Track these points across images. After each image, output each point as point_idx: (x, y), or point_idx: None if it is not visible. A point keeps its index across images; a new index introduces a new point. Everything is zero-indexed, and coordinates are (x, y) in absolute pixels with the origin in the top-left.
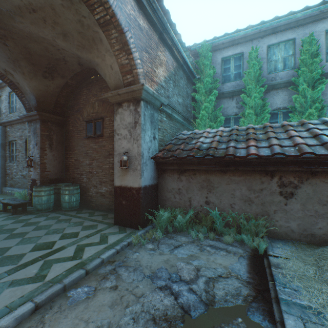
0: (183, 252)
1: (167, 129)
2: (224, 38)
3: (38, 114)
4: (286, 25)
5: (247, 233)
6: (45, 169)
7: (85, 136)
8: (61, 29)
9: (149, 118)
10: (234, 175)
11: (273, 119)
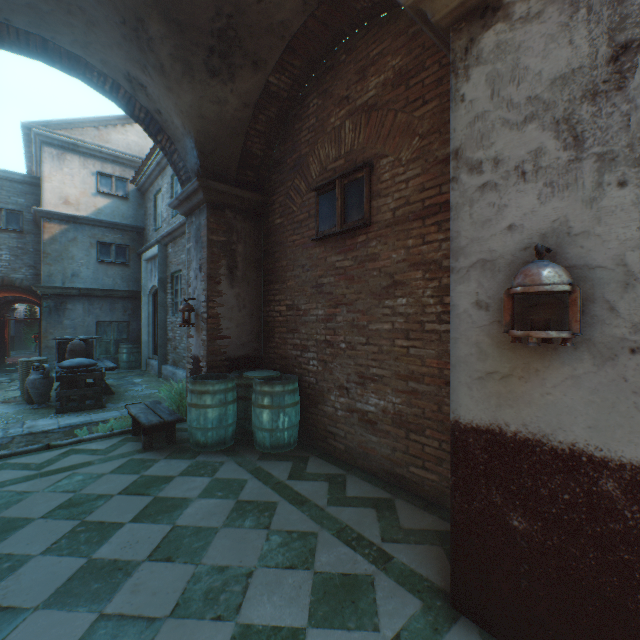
0: None
1: None
2: None
3: (200, 185)
4: None
5: None
6: (219, 333)
7: (314, 234)
8: None
9: None
10: None
11: None
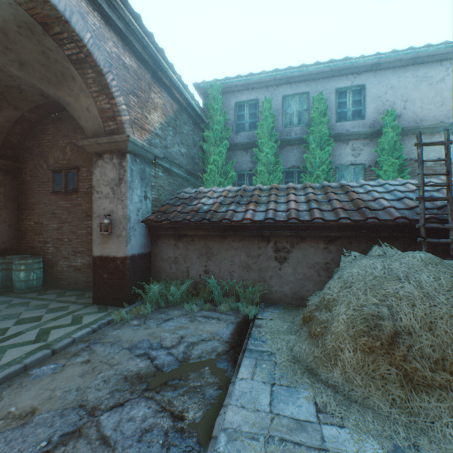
0: (172, 324)
1: (165, 187)
2: (237, 80)
3: None
4: (300, 77)
5: (245, 301)
6: None
7: (52, 190)
8: (16, 56)
9: (138, 174)
10: (234, 241)
11: (289, 178)
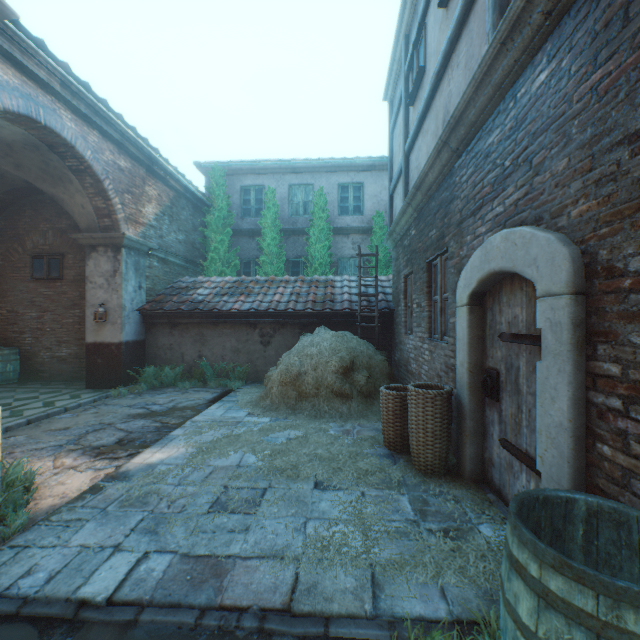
0: (165, 395)
1: (161, 276)
2: (242, 164)
3: None
4: (305, 168)
5: (234, 380)
6: None
7: (31, 276)
8: (15, 161)
9: (133, 266)
10: (226, 328)
11: (295, 268)
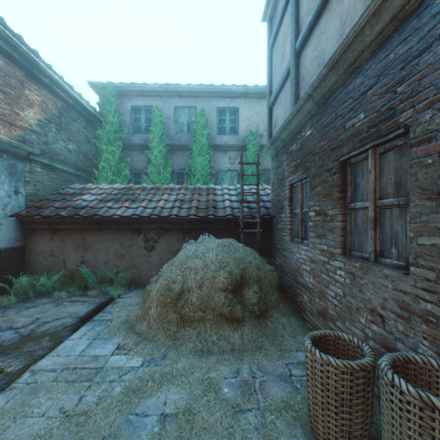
0: (33, 310)
1: (45, 182)
2: (132, 86)
3: None
4: (189, 93)
5: (118, 285)
6: None
7: None
8: None
9: (6, 169)
10: (109, 233)
11: (180, 179)
